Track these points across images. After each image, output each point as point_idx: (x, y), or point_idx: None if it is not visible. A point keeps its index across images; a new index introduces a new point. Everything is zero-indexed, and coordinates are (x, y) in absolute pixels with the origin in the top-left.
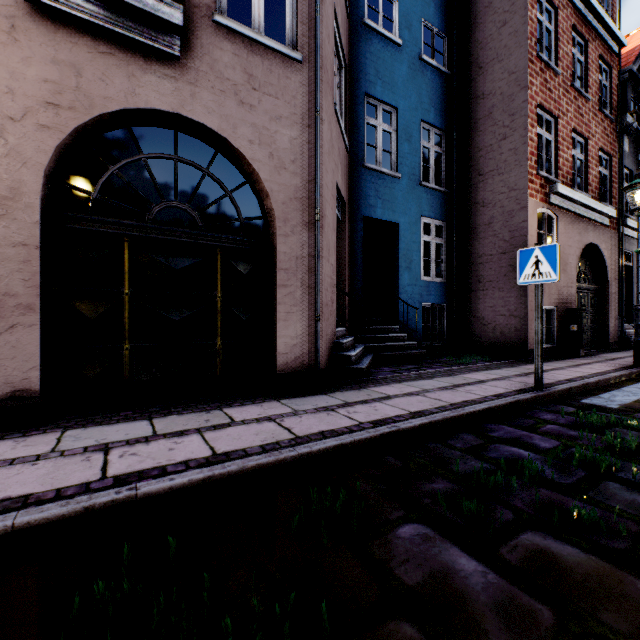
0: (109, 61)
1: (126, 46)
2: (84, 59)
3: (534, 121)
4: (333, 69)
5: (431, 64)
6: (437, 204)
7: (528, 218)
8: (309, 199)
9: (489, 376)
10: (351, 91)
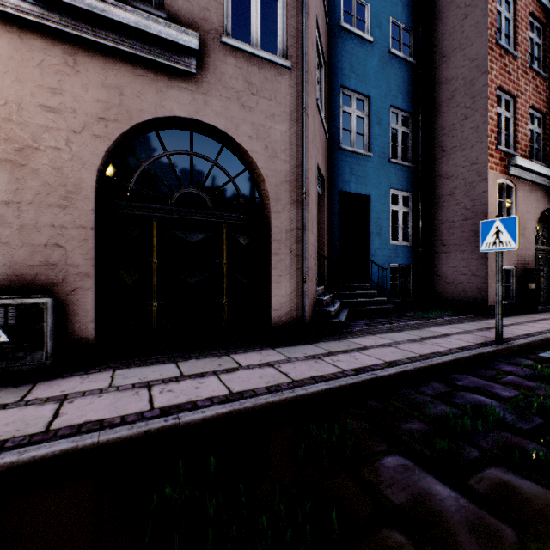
0: (143, 81)
1: (155, 68)
2: (125, 82)
3: (494, 102)
4: (315, 70)
5: (399, 56)
6: (404, 177)
7: (488, 188)
8: (297, 181)
9: (453, 330)
10: (329, 85)
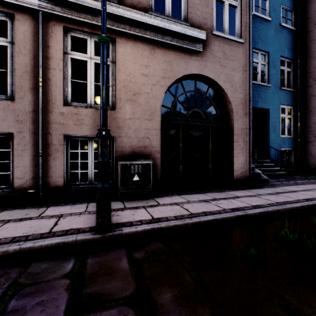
0: (179, 58)
1: (184, 51)
2: (172, 59)
3: None
4: None
5: (286, 27)
6: (288, 97)
7: None
8: (246, 103)
9: None
10: None
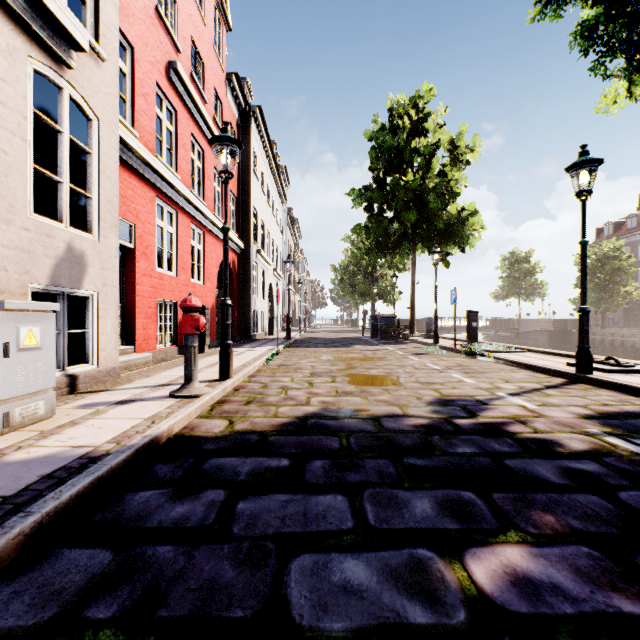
0: None
1: None
2: None
3: None
4: None
5: None
6: None
7: None
8: None
9: None
10: None
